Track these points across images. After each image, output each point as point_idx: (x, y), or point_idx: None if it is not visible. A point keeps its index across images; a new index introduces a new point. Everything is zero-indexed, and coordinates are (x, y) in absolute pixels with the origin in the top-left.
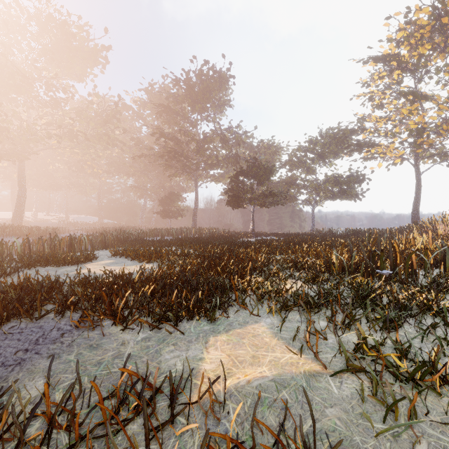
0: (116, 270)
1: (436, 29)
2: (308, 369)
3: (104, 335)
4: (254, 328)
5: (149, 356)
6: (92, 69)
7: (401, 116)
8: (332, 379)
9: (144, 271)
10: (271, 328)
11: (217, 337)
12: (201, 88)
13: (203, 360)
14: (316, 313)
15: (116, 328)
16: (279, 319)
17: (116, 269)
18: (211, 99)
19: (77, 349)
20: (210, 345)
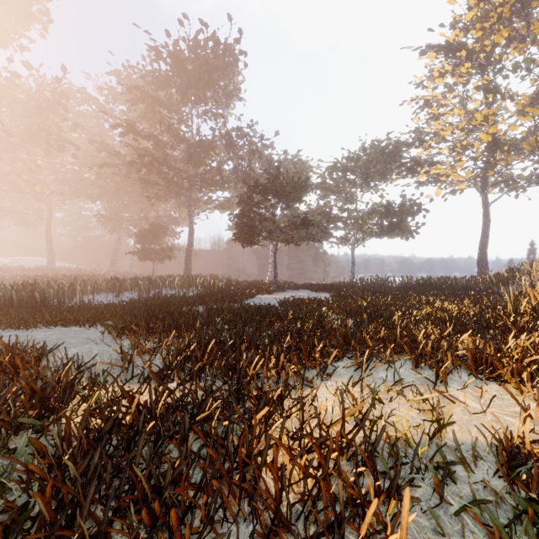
0: None
1: (515, 11)
2: None
3: None
4: None
5: None
6: (24, 28)
7: (473, 123)
8: None
9: None
10: None
11: None
12: (196, 66)
13: None
14: None
15: None
16: None
17: None
18: (212, 85)
19: None
20: None
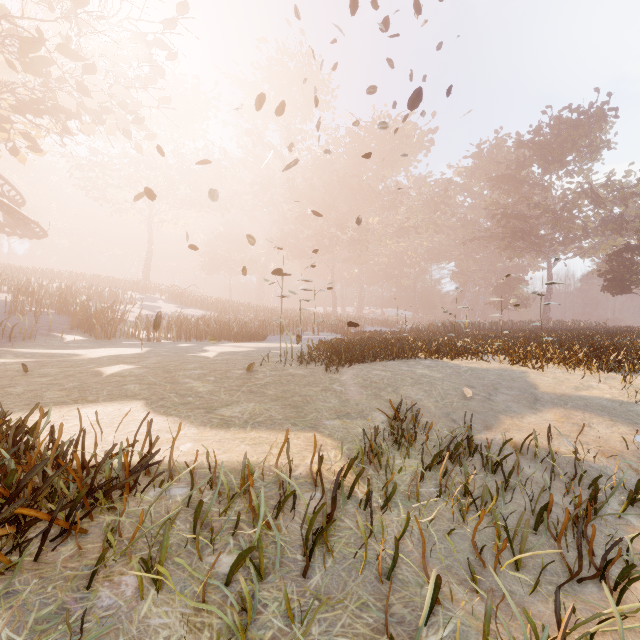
0: None
1: None
2: None
3: None
4: None
5: None
6: (416, 156)
7: None
8: None
9: None
10: None
11: None
12: (558, 140)
13: None
14: None
15: None
16: None
17: None
18: (574, 149)
19: None
20: None
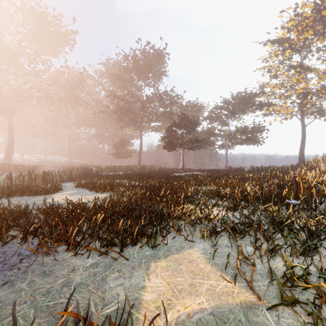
0: (77, 199)
1: (317, 20)
2: (243, 299)
3: (57, 261)
4: (189, 253)
5: (95, 283)
6: (63, 48)
7: (291, 83)
8: (269, 312)
9: (99, 200)
10: (204, 253)
11: (158, 262)
12: (144, 62)
13: (145, 289)
14: (241, 238)
15: (69, 253)
16: (210, 244)
17: (77, 198)
18: (152, 70)
19: (31, 276)
20: (151, 272)
